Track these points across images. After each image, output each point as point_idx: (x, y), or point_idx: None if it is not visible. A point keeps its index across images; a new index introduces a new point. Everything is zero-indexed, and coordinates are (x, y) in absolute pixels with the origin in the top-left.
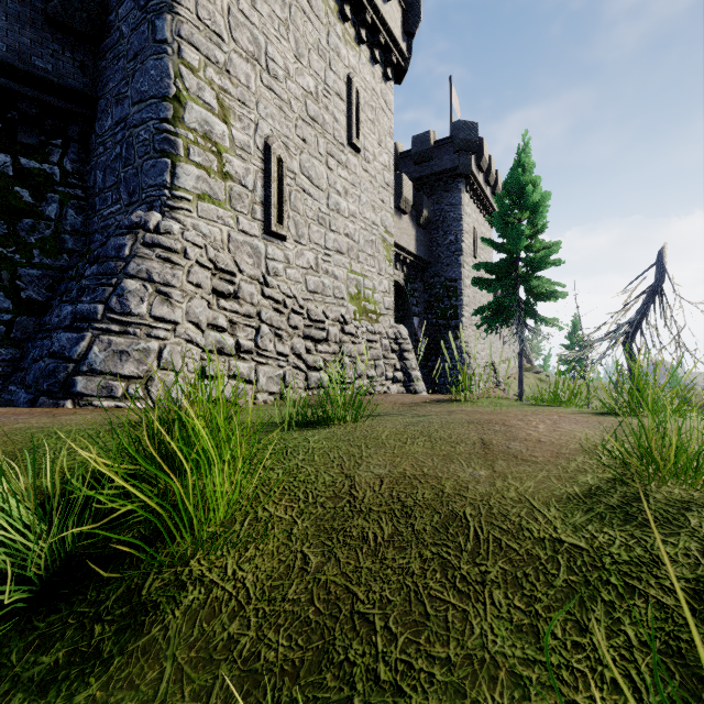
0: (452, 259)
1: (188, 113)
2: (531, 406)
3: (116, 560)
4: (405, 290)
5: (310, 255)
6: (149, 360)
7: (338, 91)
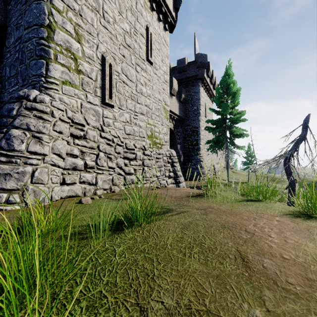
0: (195, 117)
1: (56, 35)
2: (247, 202)
3: None
4: (174, 132)
5: (127, 115)
6: (24, 178)
7: (141, 33)
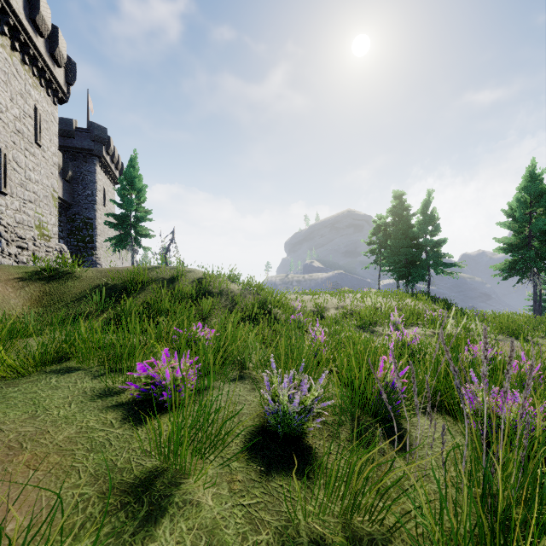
0: (90, 205)
1: None
2: None
3: (68, 274)
4: None
5: (17, 203)
6: None
7: (30, 115)
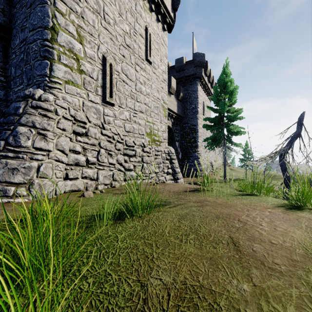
0: (193, 115)
1: (60, 37)
2: (242, 196)
3: None
4: (172, 130)
5: (127, 113)
6: (31, 173)
7: (140, 33)
